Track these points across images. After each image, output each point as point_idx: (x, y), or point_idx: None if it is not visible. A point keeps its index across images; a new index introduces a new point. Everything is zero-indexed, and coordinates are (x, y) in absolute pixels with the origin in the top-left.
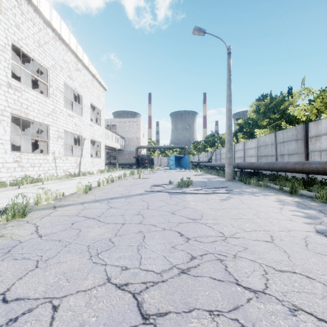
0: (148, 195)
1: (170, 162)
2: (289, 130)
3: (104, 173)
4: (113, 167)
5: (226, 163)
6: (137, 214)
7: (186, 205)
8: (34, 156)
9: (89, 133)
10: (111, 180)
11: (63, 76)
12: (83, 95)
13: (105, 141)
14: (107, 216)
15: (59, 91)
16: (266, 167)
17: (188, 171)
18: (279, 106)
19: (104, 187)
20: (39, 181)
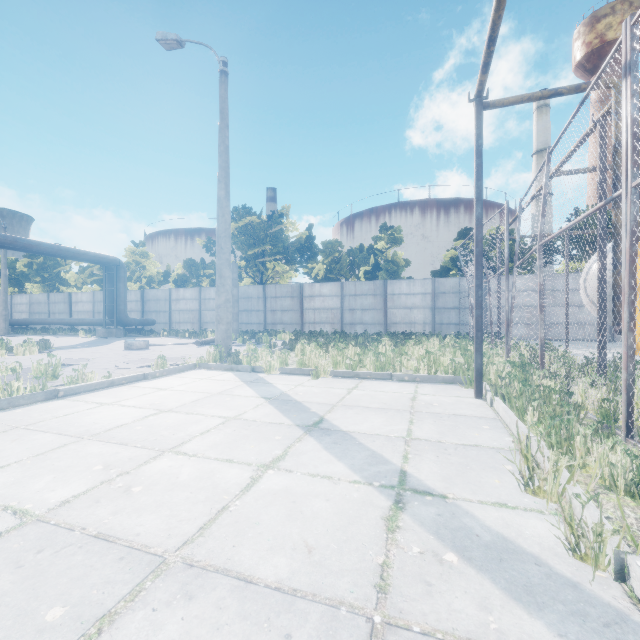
0: None
1: None
2: (60, 294)
3: None
4: None
5: (2, 320)
6: None
7: None
8: None
9: None
10: None
11: None
12: None
13: None
14: None
15: None
16: (40, 322)
17: None
18: (53, 268)
19: None
20: None
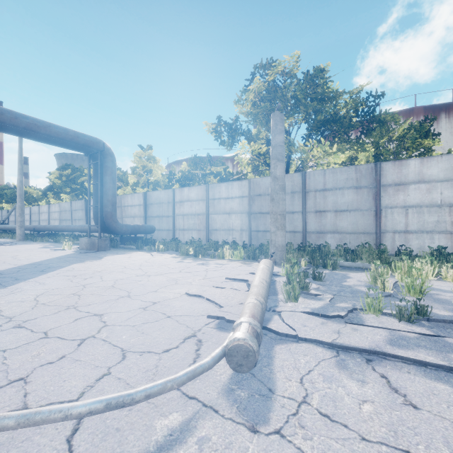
0: None
1: None
2: (79, 202)
3: None
4: None
5: (17, 226)
6: None
7: None
8: None
9: None
10: None
11: None
12: None
13: None
14: None
15: None
16: (54, 229)
17: None
18: (78, 179)
19: None
20: None
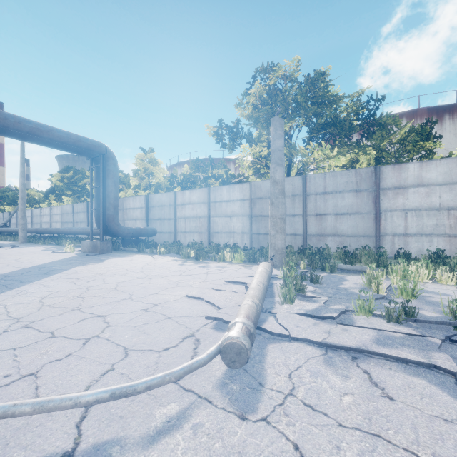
0: None
1: None
2: (81, 204)
3: None
4: None
5: (19, 229)
6: None
7: None
8: None
9: None
10: None
11: None
12: None
13: None
14: None
15: None
16: (56, 231)
17: None
18: (80, 182)
19: None
20: None
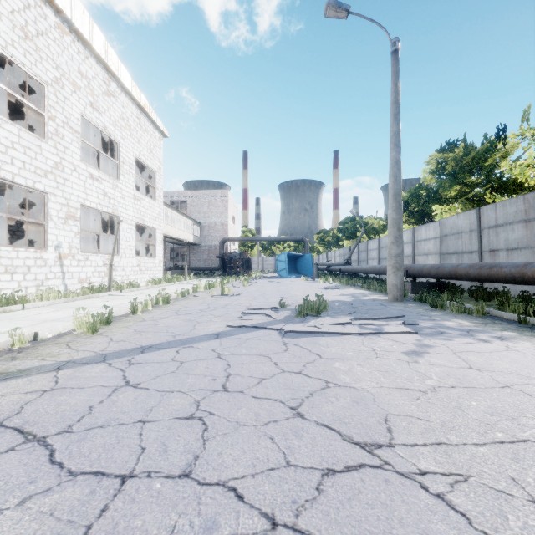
0: (234, 340)
1: (280, 265)
2: (510, 202)
3: (161, 285)
4: (181, 274)
5: (389, 266)
6: (187, 419)
7: (328, 373)
8: (14, 252)
9: (132, 211)
10: (163, 300)
11: (79, 103)
12: (120, 141)
13: (166, 229)
14: (93, 427)
15: (69, 129)
16: (474, 273)
17: (311, 281)
18: (482, 161)
19: (145, 316)
20: (18, 302)
